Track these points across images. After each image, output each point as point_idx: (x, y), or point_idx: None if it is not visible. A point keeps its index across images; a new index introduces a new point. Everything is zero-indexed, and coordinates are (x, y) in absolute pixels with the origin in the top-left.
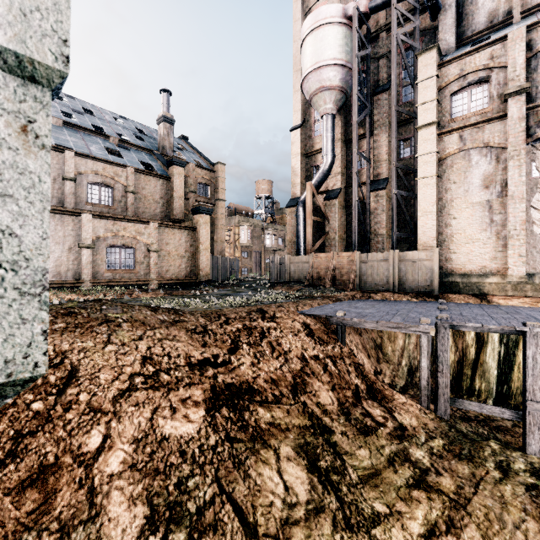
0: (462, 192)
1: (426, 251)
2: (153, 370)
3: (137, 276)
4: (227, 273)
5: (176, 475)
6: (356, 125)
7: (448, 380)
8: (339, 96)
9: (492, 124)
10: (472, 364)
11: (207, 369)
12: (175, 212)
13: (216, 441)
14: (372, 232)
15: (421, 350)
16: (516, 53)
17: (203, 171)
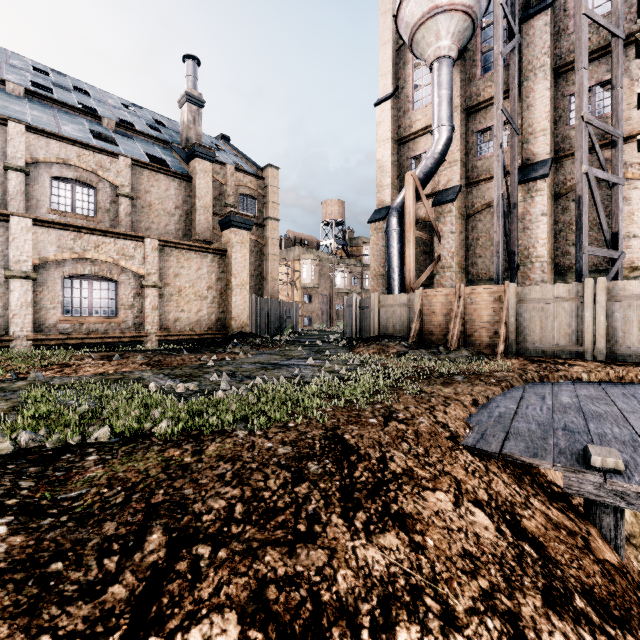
0: None
1: None
2: None
3: (121, 328)
4: (280, 324)
5: None
6: (500, 59)
7: None
8: (463, 24)
9: None
10: None
11: None
12: (197, 229)
13: None
14: (521, 253)
15: None
16: None
17: (247, 177)
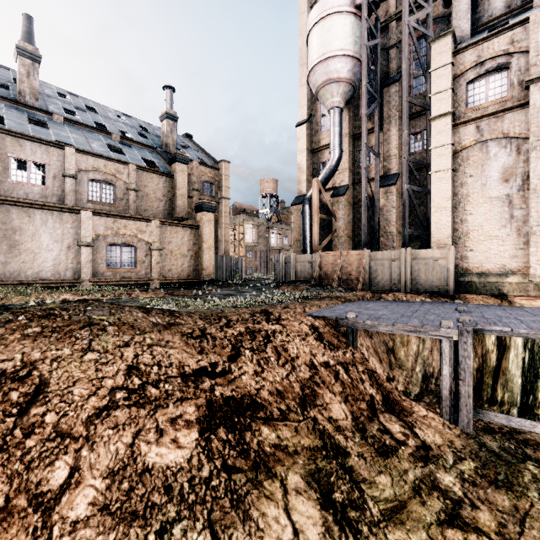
0: (479, 186)
1: (440, 249)
2: (138, 383)
3: (138, 275)
4: (231, 273)
5: (159, 520)
6: (365, 118)
7: (471, 389)
8: (347, 89)
9: (512, 113)
10: (493, 370)
11: (203, 380)
12: (178, 210)
13: (210, 472)
14: (381, 230)
15: (442, 356)
16: (539, 36)
17: (207, 169)
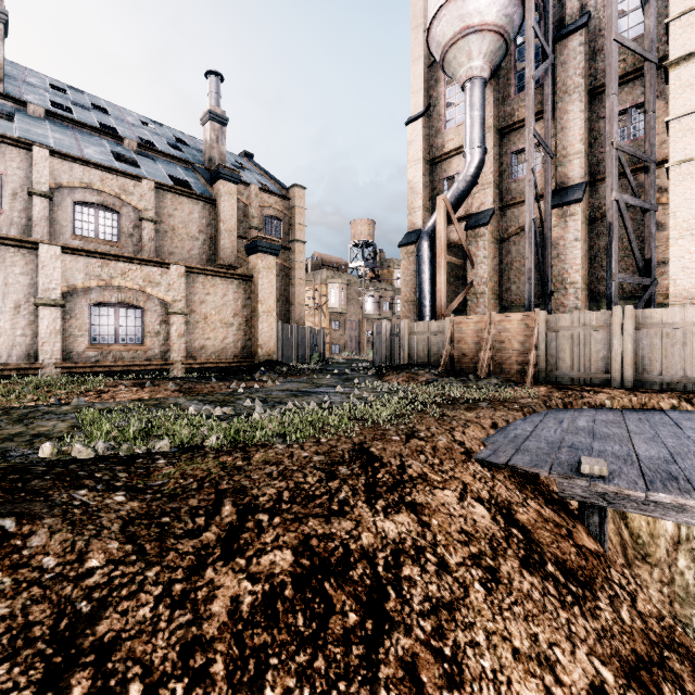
0: None
1: None
2: None
3: (147, 356)
4: (307, 352)
5: None
6: (532, 83)
7: None
8: (495, 44)
9: None
10: None
11: None
12: (222, 254)
13: None
14: (555, 279)
15: None
16: None
17: (272, 198)
